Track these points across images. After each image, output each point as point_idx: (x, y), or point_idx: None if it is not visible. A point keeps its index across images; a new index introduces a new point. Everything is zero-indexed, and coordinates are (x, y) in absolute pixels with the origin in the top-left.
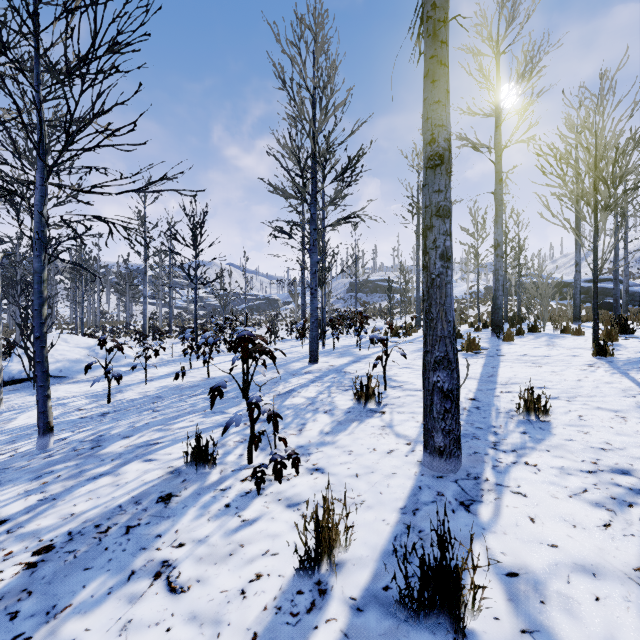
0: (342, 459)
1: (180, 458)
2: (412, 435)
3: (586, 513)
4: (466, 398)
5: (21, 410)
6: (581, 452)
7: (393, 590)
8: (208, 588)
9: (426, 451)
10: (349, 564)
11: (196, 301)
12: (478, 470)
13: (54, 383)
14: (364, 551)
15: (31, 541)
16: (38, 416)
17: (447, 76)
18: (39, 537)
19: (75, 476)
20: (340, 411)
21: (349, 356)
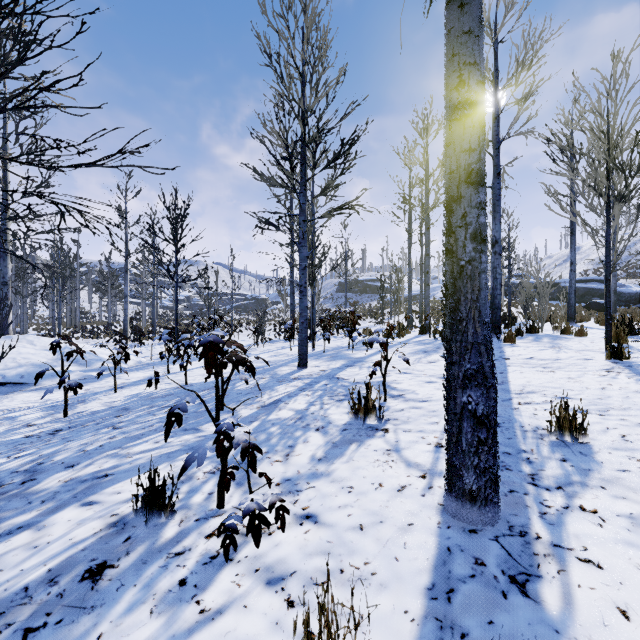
0: (340, 500)
1: (130, 500)
2: (426, 463)
3: None
4: None
5: None
6: None
7: None
8: None
9: (452, 493)
10: None
11: (177, 300)
12: (522, 520)
13: (14, 390)
14: None
15: None
16: None
17: (479, 0)
18: None
19: None
20: (335, 428)
21: (341, 359)
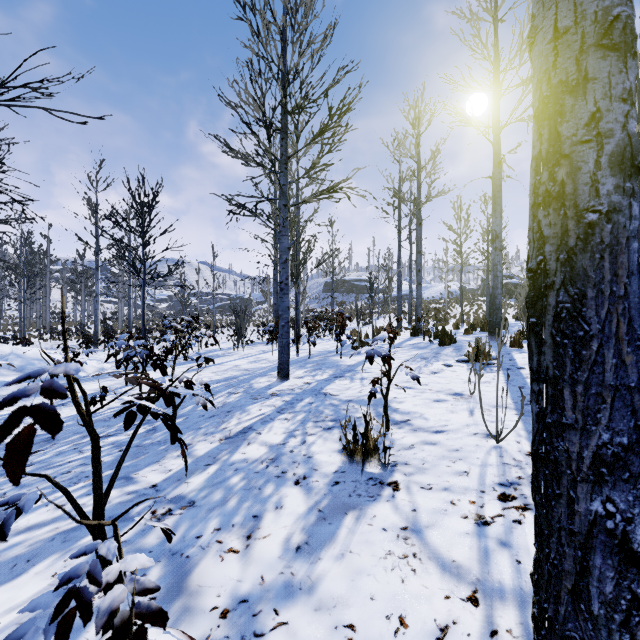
0: None
1: None
2: (470, 564)
3: None
4: (523, 452)
5: None
6: None
7: None
8: None
9: None
10: None
11: (144, 299)
12: None
13: None
14: None
15: None
16: None
17: None
18: None
19: None
20: (321, 480)
21: (329, 368)
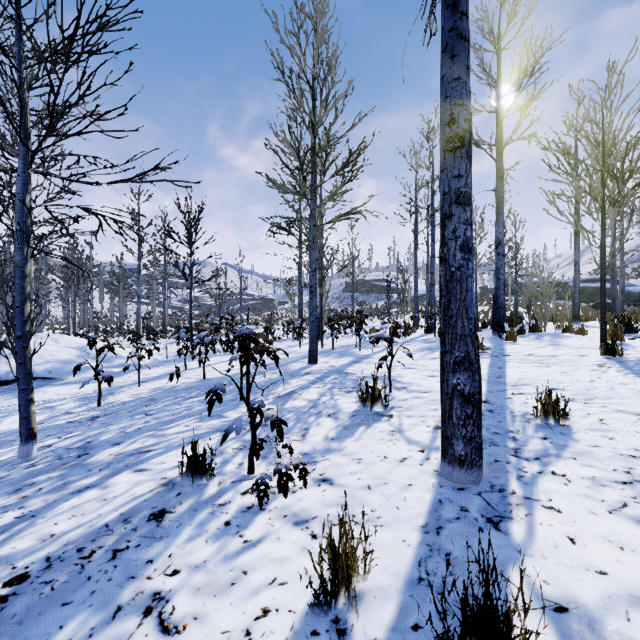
0: (351, 468)
1: (174, 468)
2: (425, 441)
3: (632, 532)
4: None
5: (6, 414)
6: (610, 460)
7: (424, 630)
8: (207, 628)
9: (444, 460)
10: (370, 596)
11: (191, 300)
12: (502, 481)
13: (43, 385)
14: (385, 579)
15: (3, 568)
16: (20, 422)
17: (467, 51)
18: (13, 563)
19: (58, 489)
20: (345, 414)
21: (349, 356)
